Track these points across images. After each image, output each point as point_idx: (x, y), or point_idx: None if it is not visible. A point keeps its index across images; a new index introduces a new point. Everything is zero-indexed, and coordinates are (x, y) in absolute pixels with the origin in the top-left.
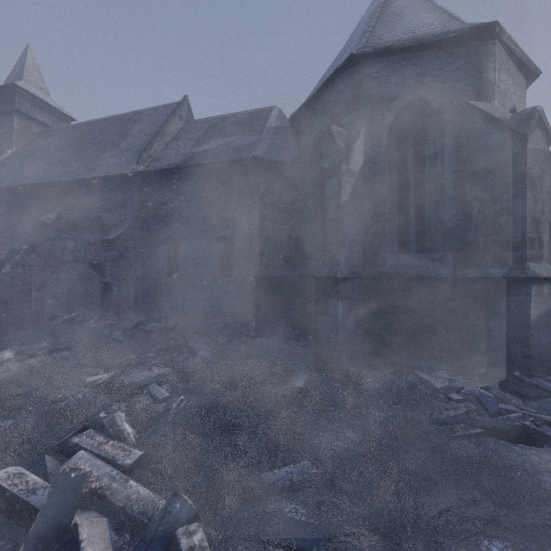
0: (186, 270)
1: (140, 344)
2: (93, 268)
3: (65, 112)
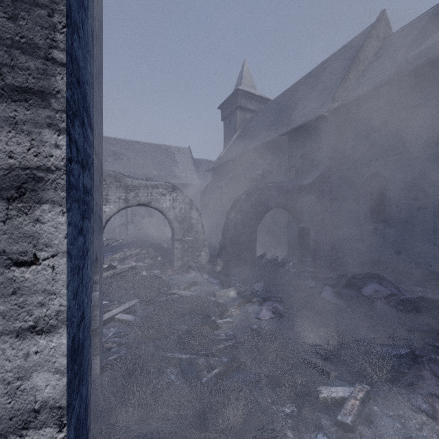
0: (401, 214)
1: (376, 328)
2: (290, 213)
3: (265, 97)
